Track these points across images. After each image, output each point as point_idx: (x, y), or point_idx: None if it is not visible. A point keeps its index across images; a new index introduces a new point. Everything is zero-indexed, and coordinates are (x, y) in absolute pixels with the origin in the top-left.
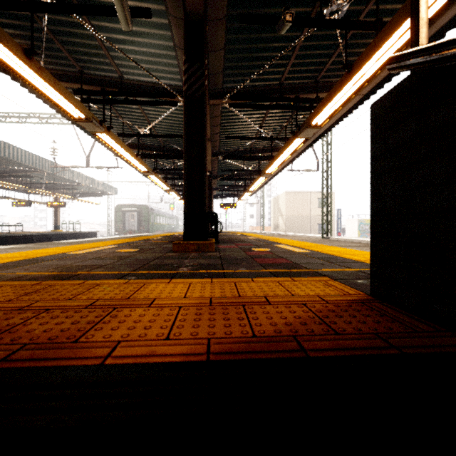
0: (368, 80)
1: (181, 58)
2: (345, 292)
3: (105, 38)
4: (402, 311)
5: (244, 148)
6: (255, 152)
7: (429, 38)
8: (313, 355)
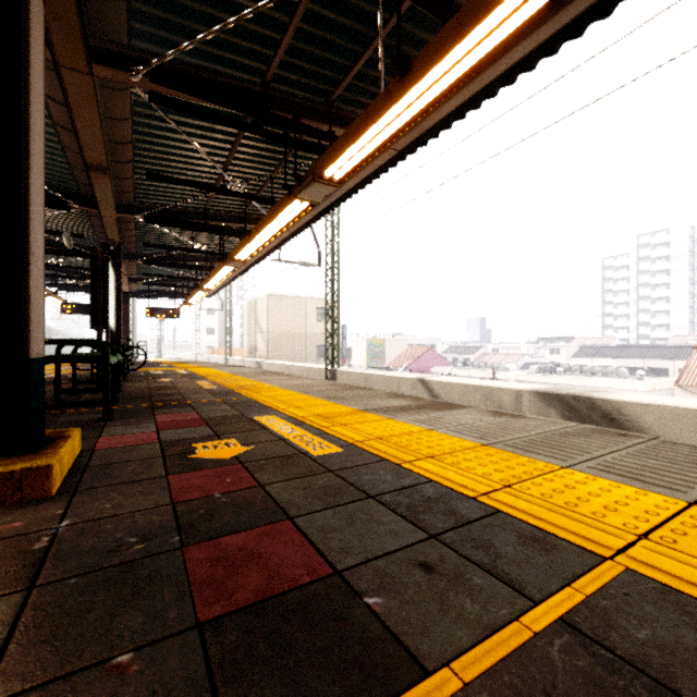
0: (432, 105)
1: None
2: None
3: None
4: None
5: (193, 207)
6: (214, 219)
7: (495, 78)
8: None
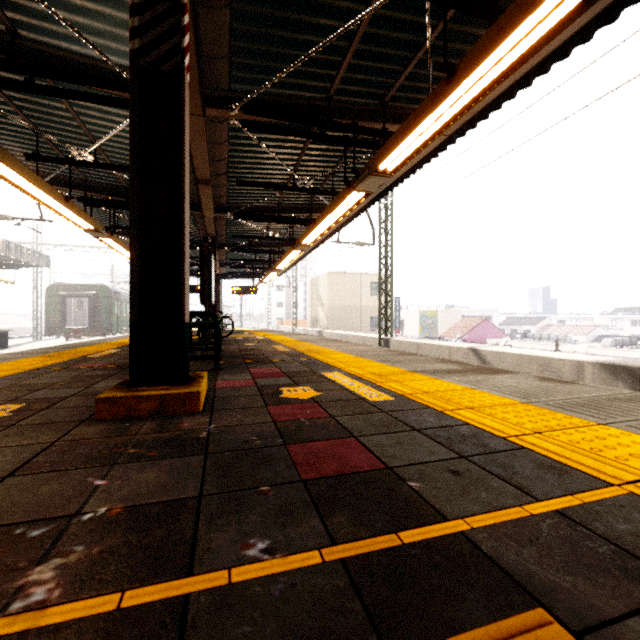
0: (477, 98)
1: None
2: None
3: None
4: None
5: (269, 203)
6: (286, 211)
7: (547, 55)
8: None
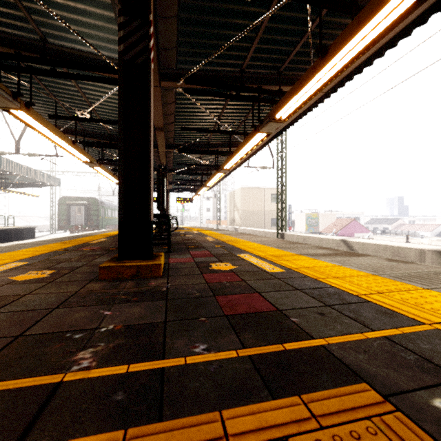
0: (343, 68)
1: None
2: None
3: None
4: None
5: (201, 141)
6: (212, 147)
7: (395, 34)
8: None
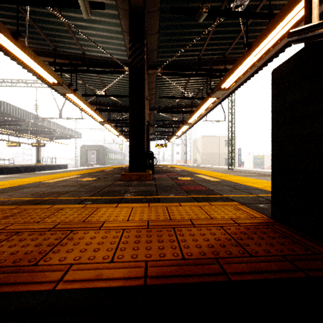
0: (263, 55)
1: (127, 40)
2: (252, 215)
3: (72, 24)
4: (299, 233)
5: (172, 105)
6: (180, 108)
7: None
8: (234, 279)
